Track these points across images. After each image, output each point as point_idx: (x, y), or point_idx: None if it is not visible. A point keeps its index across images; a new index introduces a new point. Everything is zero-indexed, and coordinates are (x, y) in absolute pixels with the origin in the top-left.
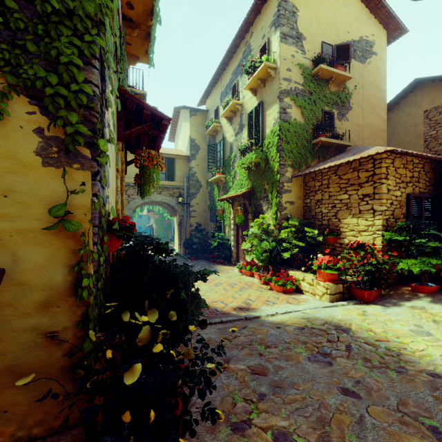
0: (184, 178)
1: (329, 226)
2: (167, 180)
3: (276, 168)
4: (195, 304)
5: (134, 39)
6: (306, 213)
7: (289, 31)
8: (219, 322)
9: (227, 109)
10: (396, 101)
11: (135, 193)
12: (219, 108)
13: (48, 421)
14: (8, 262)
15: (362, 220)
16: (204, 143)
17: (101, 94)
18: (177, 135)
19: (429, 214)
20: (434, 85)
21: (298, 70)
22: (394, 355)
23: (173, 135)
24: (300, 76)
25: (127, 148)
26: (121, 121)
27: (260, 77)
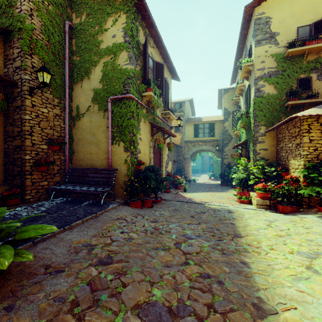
0: (220, 134)
1: (285, 165)
2: (209, 136)
3: (251, 128)
4: (148, 180)
5: (155, 104)
6: (277, 156)
7: (262, 37)
8: (185, 202)
9: (236, 90)
10: None
11: (191, 146)
12: None
13: (124, 196)
14: (120, 168)
15: (296, 161)
16: (234, 109)
17: (134, 136)
18: (221, 105)
19: None
20: None
21: (271, 58)
22: (231, 219)
23: (220, 105)
24: (273, 62)
25: (164, 133)
26: (152, 130)
27: (246, 70)
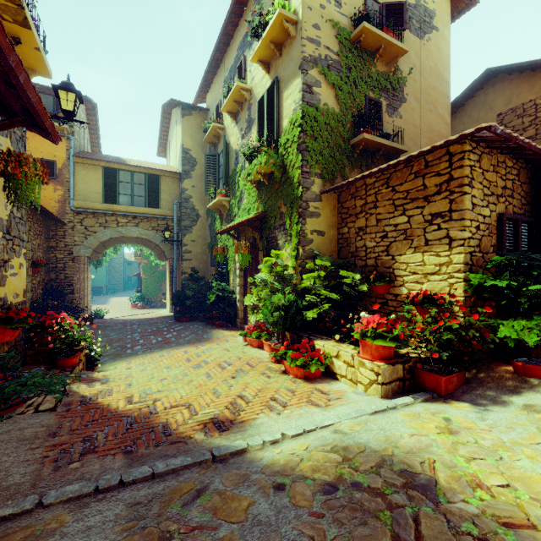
0: (174, 204)
1: (376, 268)
2: (148, 207)
3: (297, 177)
4: None
5: None
6: (343, 248)
7: None
8: (147, 478)
9: (229, 98)
10: (461, 102)
11: (96, 224)
12: (221, 103)
13: None
14: None
15: (430, 256)
16: (204, 155)
17: None
18: (168, 147)
19: (527, 247)
20: (511, 79)
21: (331, 29)
22: None
23: (164, 147)
24: (333, 39)
25: None
26: None
27: (274, 38)
